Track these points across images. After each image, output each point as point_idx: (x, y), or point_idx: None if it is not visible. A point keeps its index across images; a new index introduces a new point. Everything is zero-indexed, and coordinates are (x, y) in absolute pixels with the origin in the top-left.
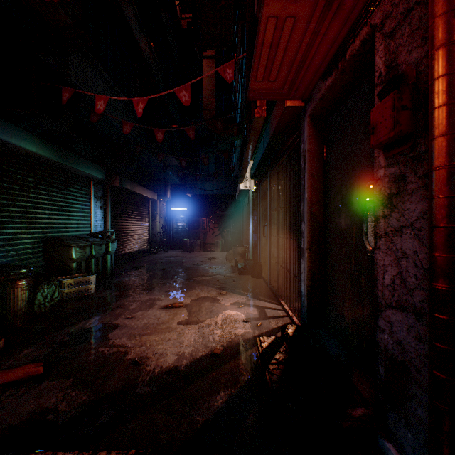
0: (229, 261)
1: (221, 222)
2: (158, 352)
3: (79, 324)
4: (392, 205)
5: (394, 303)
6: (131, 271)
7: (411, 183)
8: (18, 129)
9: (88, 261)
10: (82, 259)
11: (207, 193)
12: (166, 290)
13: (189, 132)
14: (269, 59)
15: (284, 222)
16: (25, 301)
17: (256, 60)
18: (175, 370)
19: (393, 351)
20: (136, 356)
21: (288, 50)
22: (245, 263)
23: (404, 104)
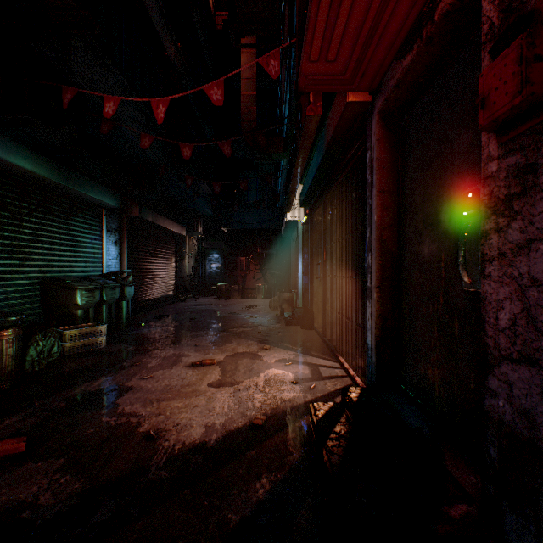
0: (273, 310)
1: (264, 263)
2: (181, 423)
3: (82, 386)
4: (511, 210)
5: (515, 354)
6: (152, 322)
7: None
8: (5, 139)
9: (98, 308)
10: (89, 305)
11: (247, 227)
12: (194, 344)
13: (224, 148)
14: (328, 24)
15: (342, 258)
16: (11, 357)
17: (310, 27)
18: (202, 447)
19: (514, 425)
20: (151, 428)
21: (355, 9)
22: (293, 311)
23: (537, 52)
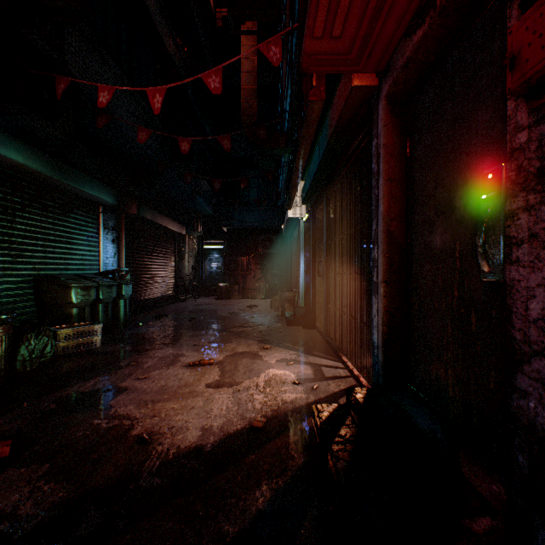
0: (274, 310)
1: (264, 263)
2: (176, 426)
3: (74, 387)
4: None
5: None
6: (150, 321)
7: None
8: None
9: (94, 307)
10: (85, 303)
11: (248, 226)
12: (193, 343)
13: (223, 142)
14: None
15: (346, 254)
16: (0, 356)
17: None
18: (198, 452)
19: None
20: (144, 431)
21: None
22: (294, 311)
23: None
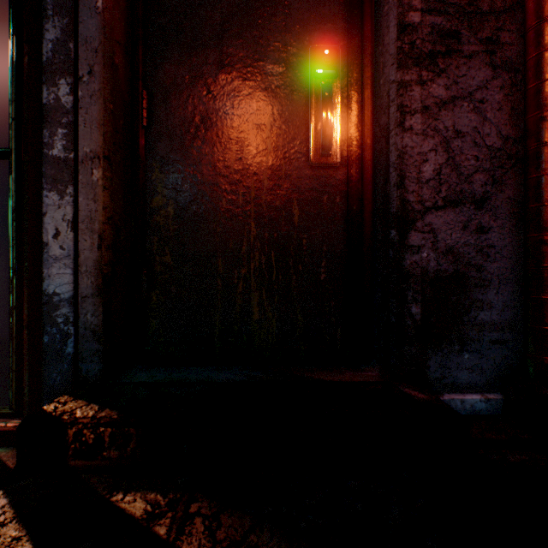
0: None
1: None
2: None
3: None
4: (437, 68)
5: (441, 201)
6: None
7: (470, 45)
8: None
9: None
10: None
11: None
12: None
13: None
14: None
15: None
16: None
17: None
18: None
19: (440, 267)
20: None
21: None
22: None
23: None
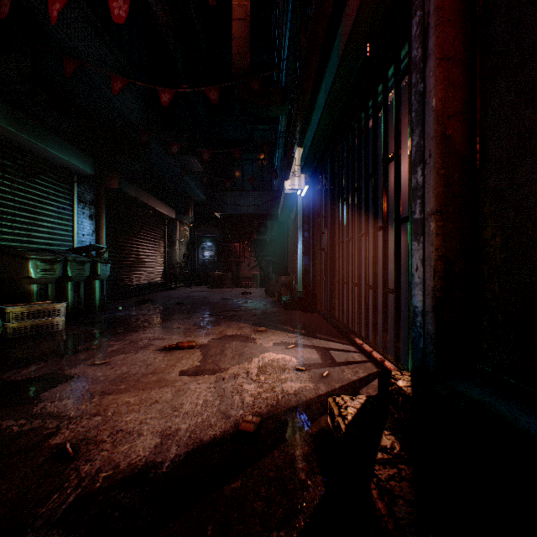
0: (269, 296)
1: (259, 250)
2: (124, 430)
3: (3, 375)
4: None
5: None
6: (132, 306)
7: None
8: None
9: (61, 285)
10: (47, 279)
11: (242, 212)
12: (174, 326)
13: (211, 95)
14: None
15: (359, 212)
16: None
17: None
18: (146, 476)
19: None
20: (71, 438)
21: None
22: (292, 295)
23: None
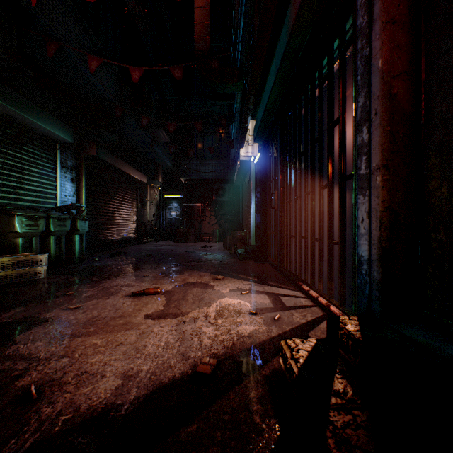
0: (227, 249)
1: (218, 210)
2: (88, 371)
3: None
4: None
5: None
6: (108, 257)
7: None
8: None
9: (45, 239)
10: (31, 234)
11: (203, 177)
12: (143, 275)
13: (175, 73)
14: None
15: (306, 173)
16: None
17: None
18: (105, 419)
19: None
20: (38, 380)
21: None
22: (246, 248)
23: None
